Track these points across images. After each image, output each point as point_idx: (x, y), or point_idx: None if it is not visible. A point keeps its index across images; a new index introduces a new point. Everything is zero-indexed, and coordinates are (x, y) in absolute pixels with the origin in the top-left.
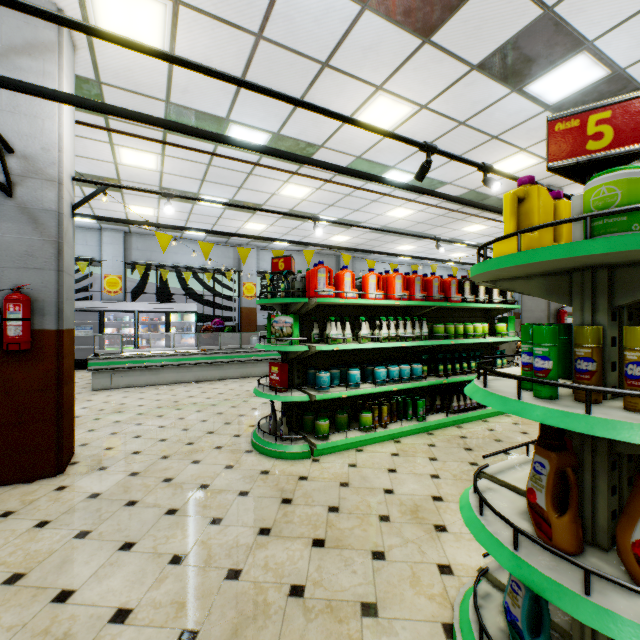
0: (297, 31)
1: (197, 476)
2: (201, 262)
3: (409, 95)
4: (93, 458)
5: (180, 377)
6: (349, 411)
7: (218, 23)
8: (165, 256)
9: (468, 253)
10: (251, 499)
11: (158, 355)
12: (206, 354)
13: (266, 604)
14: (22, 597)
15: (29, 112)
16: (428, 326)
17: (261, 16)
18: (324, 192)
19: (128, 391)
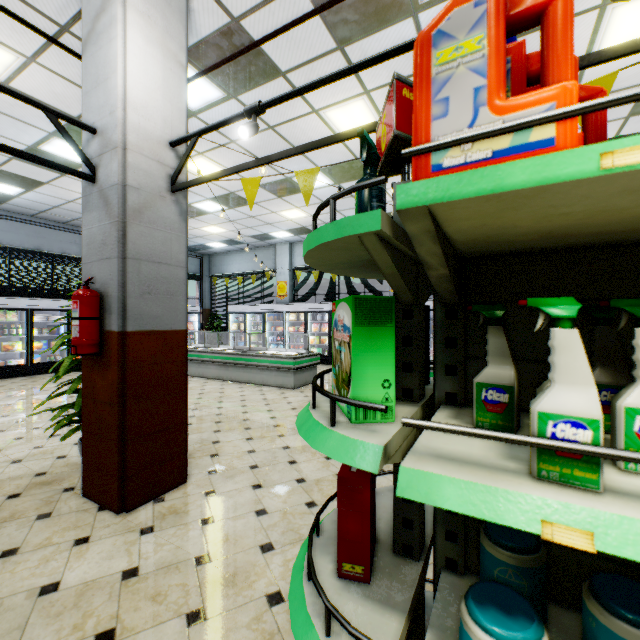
0: None
1: None
2: None
3: None
4: (177, 502)
5: None
6: None
7: None
8: None
9: None
10: None
11: None
12: None
13: None
14: None
15: (104, 78)
16: None
17: None
18: None
19: None
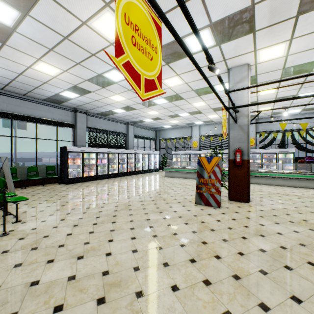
0: None
1: (300, 217)
2: (296, 126)
3: None
4: (256, 202)
5: (285, 183)
6: None
7: (311, 34)
8: (275, 126)
9: None
10: None
11: (274, 172)
12: (301, 174)
13: None
14: (251, 221)
15: (240, 98)
16: None
17: None
18: None
19: (261, 185)
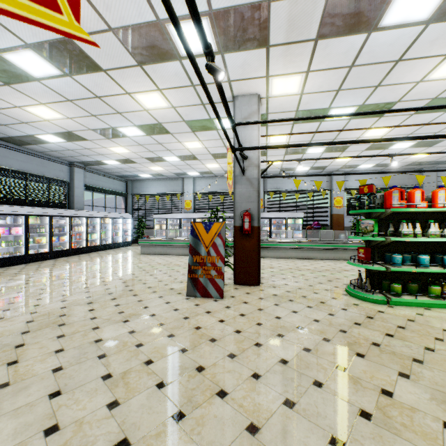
0: (376, 54)
1: (317, 298)
2: (305, 186)
3: None
4: (268, 283)
5: (296, 255)
6: (419, 284)
7: (328, 71)
8: (284, 185)
9: None
10: (348, 312)
11: (285, 242)
12: (311, 243)
13: (359, 343)
14: (265, 314)
15: (249, 141)
16: None
17: (353, 58)
18: (402, 127)
19: (271, 259)
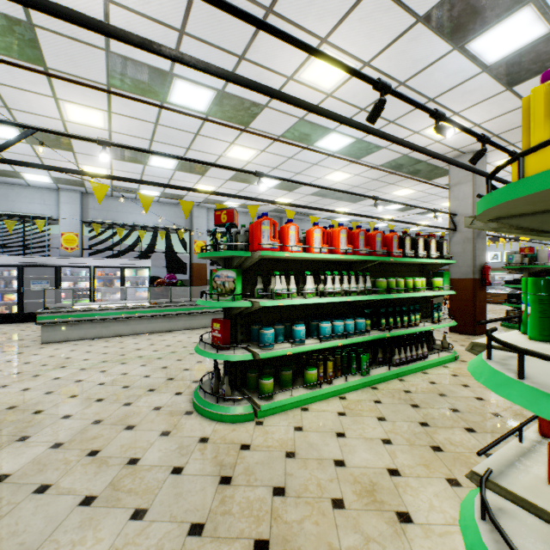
0: None
1: (128, 447)
2: (155, 221)
3: (353, 50)
4: (16, 425)
5: (130, 329)
6: (293, 367)
7: None
8: (121, 215)
9: (395, 216)
10: (185, 479)
11: (108, 308)
12: (156, 307)
13: None
14: None
15: None
16: (370, 280)
17: None
18: (268, 155)
19: (77, 344)
